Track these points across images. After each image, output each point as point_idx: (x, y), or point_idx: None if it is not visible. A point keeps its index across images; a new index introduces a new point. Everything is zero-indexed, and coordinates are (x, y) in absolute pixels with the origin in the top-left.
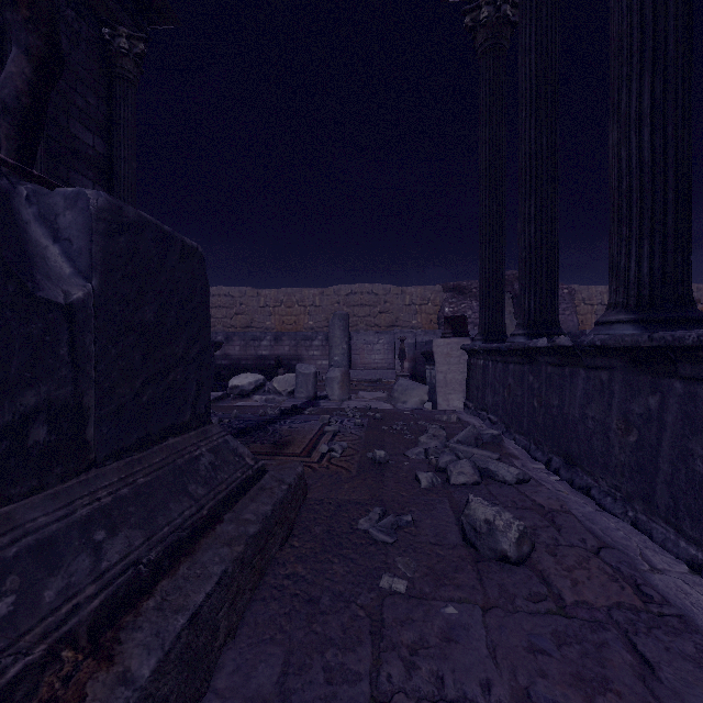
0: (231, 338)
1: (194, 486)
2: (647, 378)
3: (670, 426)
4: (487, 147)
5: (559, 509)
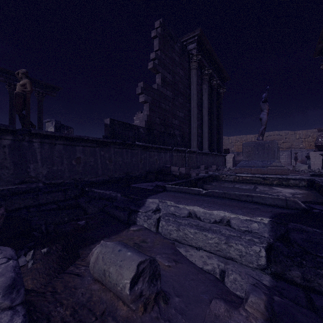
0: None
1: None
2: None
3: None
4: None
5: None
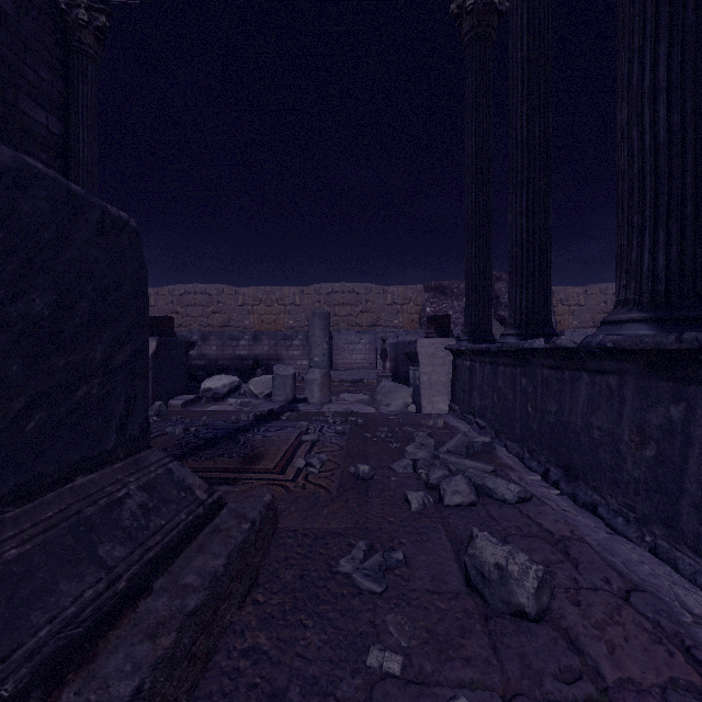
0: (207, 338)
1: (109, 545)
2: (668, 385)
3: (699, 441)
4: (473, 140)
5: (570, 535)
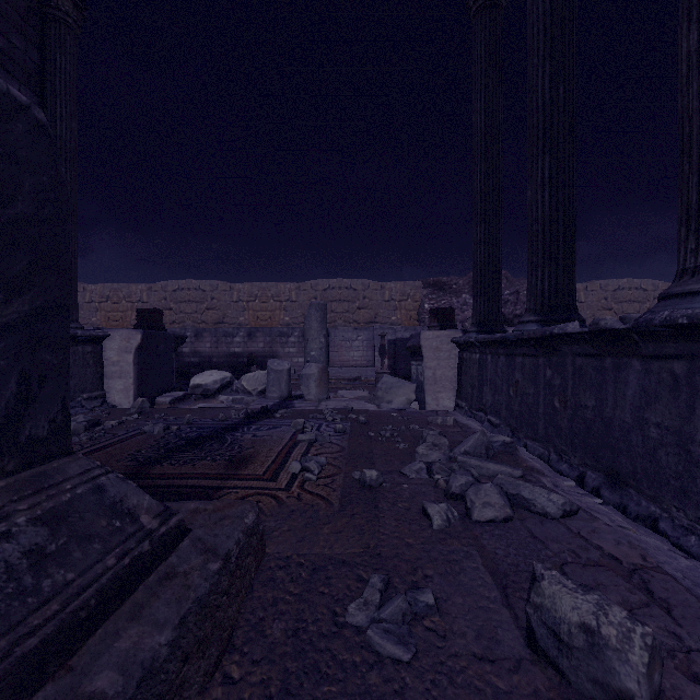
0: (201, 334)
1: None
2: None
3: None
4: (482, 116)
5: (644, 564)
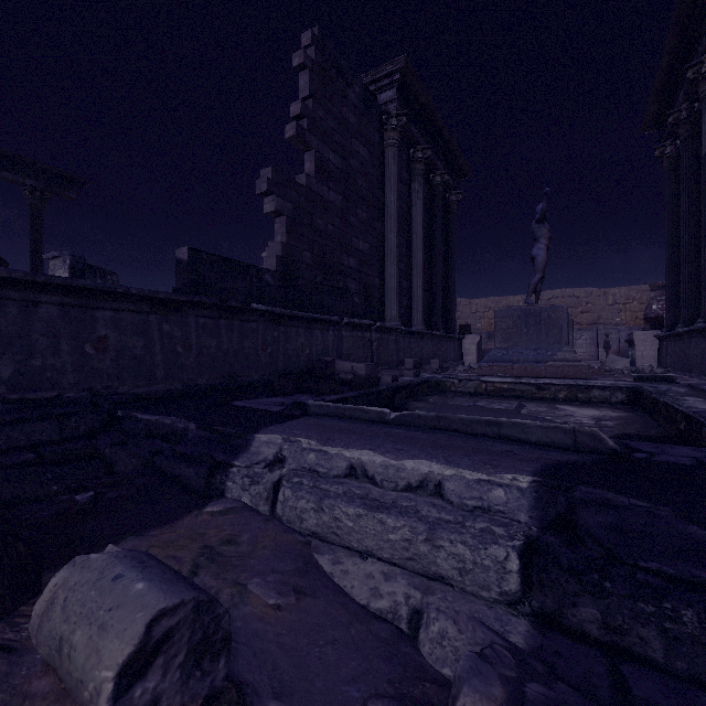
0: None
1: None
2: (703, 338)
3: (705, 350)
4: (670, 224)
5: None
